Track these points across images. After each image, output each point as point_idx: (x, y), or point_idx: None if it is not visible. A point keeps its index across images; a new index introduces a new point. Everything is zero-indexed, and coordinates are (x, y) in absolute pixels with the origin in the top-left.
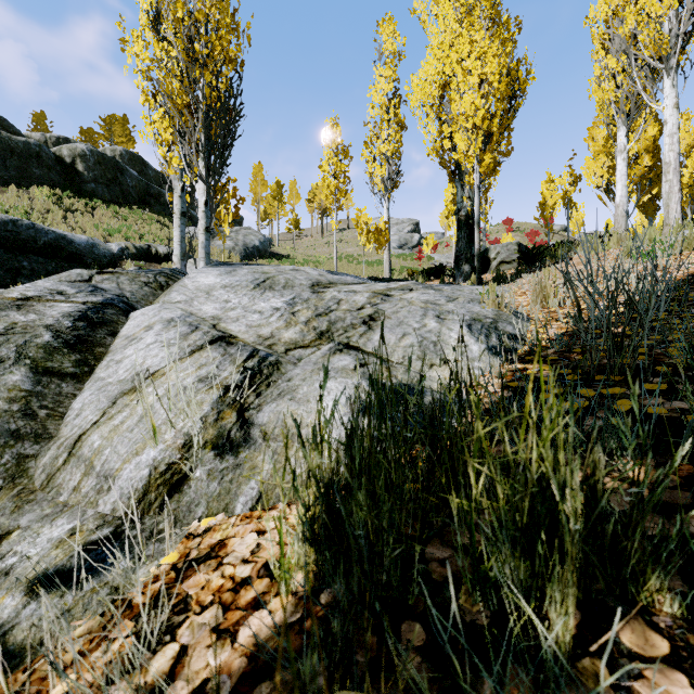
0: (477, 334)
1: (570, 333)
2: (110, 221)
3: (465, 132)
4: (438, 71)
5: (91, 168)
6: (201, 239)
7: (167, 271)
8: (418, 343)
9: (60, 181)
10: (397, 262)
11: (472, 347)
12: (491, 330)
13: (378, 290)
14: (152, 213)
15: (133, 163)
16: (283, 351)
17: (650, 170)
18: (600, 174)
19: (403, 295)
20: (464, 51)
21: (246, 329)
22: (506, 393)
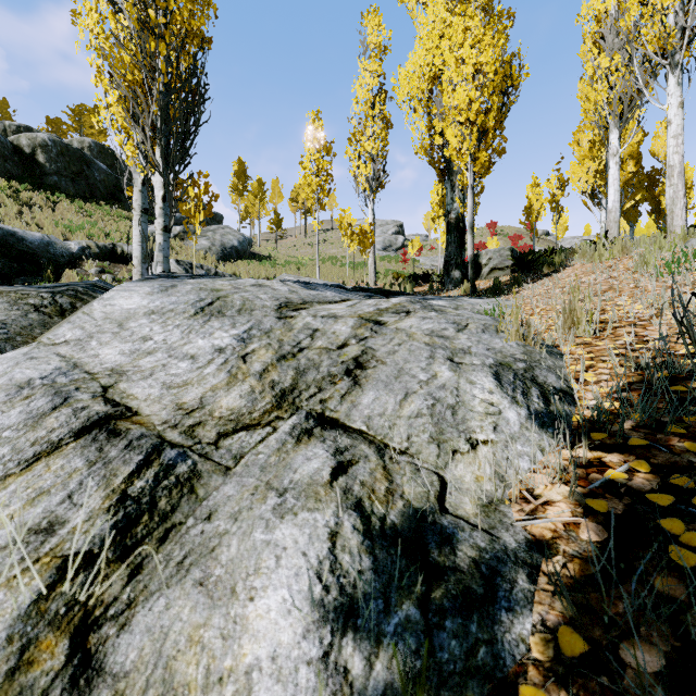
0: (511, 390)
1: (638, 387)
2: (73, 217)
3: (458, 127)
4: (427, 62)
5: (54, 160)
6: (158, 240)
7: (78, 287)
8: (428, 409)
9: (17, 173)
10: (382, 265)
11: (507, 414)
12: (528, 382)
13: (366, 313)
14: (122, 209)
15: (104, 156)
16: (212, 440)
17: (631, 177)
18: (585, 178)
19: (400, 322)
20: (457, 38)
21: (161, 392)
22: (595, 529)
